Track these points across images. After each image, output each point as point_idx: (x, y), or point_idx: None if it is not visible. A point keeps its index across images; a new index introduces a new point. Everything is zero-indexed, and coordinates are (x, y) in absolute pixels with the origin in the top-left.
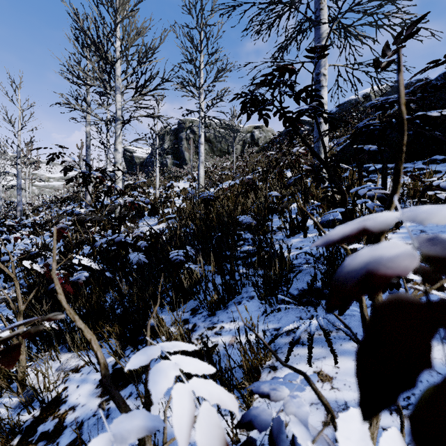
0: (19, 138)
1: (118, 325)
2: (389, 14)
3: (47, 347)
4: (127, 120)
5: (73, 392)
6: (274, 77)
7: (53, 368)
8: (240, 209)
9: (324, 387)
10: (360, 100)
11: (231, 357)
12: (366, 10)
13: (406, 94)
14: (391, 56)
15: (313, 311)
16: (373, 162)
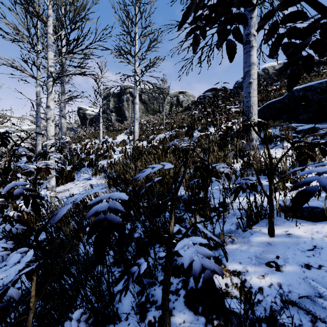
0: None
1: None
2: None
3: None
4: (57, 77)
5: None
6: None
7: None
8: (172, 173)
9: None
10: (260, 72)
11: None
12: None
13: None
14: None
15: None
16: (294, 122)
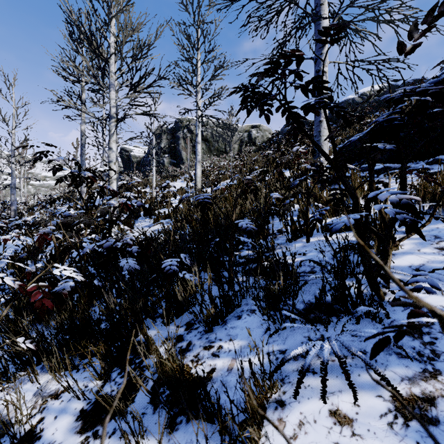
0: (13, 136)
1: (104, 344)
2: (392, 9)
3: (25, 367)
4: (122, 118)
5: (50, 425)
6: (280, 65)
7: (30, 393)
8: (238, 210)
9: (343, 433)
10: (357, 99)
11: (231, 400)
12: (367, 6)
13: (437, 82)
14: (418, 38)
15: (323, 330)
16: None
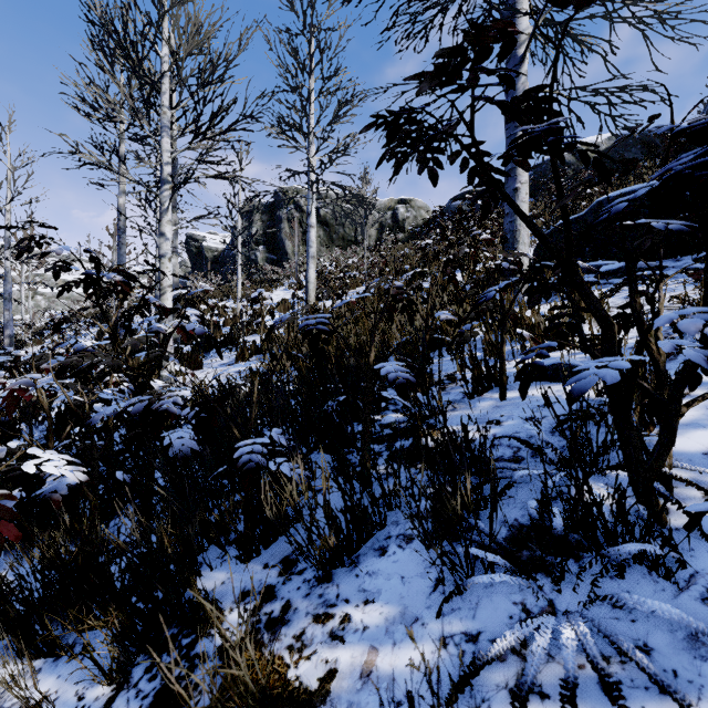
0: (7, 215)
1: (118, 611)
2: None
3: None
4: (181, 183)
5: None
6: (466, 59)
7: None
8: (377, 340)
9: None
10: (568, 158)
11: None
12: None
13: None
14: None
15: (550, 590)
16: (604, 258)
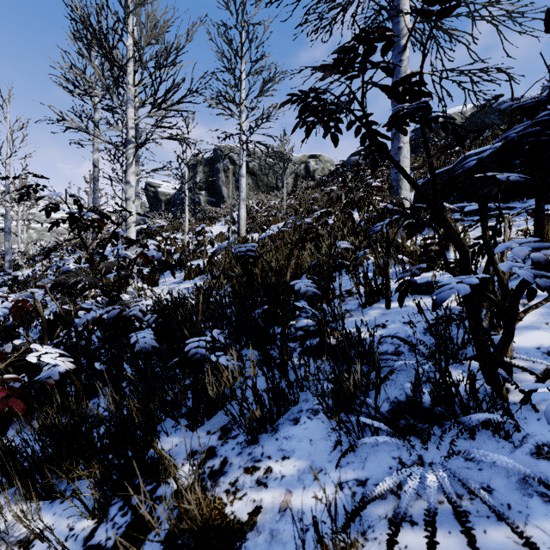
0: (7, 167)
1: (99, 465)
2: (495, 1)
3: None
4: (142, 143)
5: None
6: (357, 54)
7: None
8: (293, 264)
9: None
10: None
11: None
12: None
13: None
14: None
15: (420, 448)
16: (467, 201)
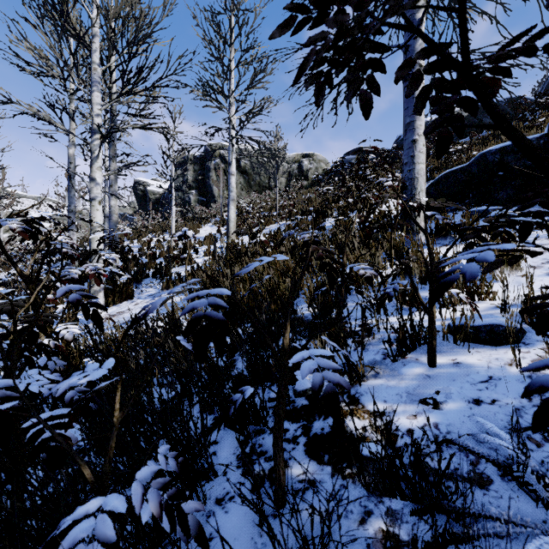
0: None
1: None
2: None
3: None
4: (108, 132)
5: None
6: None
7: None
8: (289, 282)
9: None
10: None
11: None
12: None
13: None
14: None
15: None
16: (487, 204)
